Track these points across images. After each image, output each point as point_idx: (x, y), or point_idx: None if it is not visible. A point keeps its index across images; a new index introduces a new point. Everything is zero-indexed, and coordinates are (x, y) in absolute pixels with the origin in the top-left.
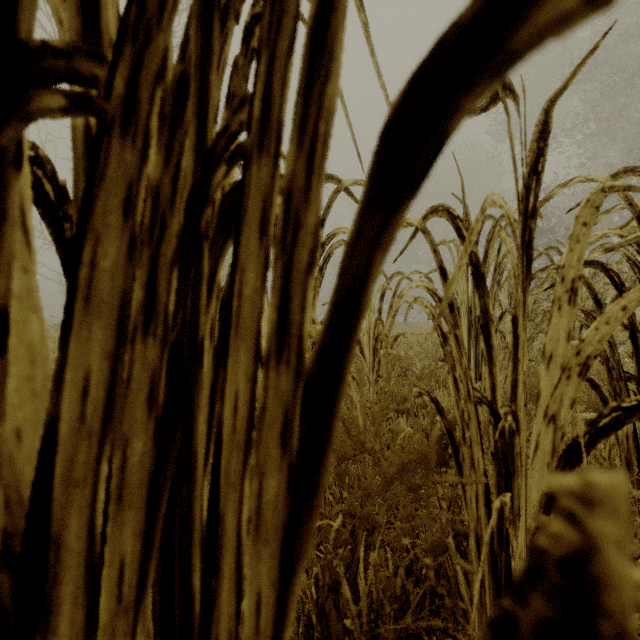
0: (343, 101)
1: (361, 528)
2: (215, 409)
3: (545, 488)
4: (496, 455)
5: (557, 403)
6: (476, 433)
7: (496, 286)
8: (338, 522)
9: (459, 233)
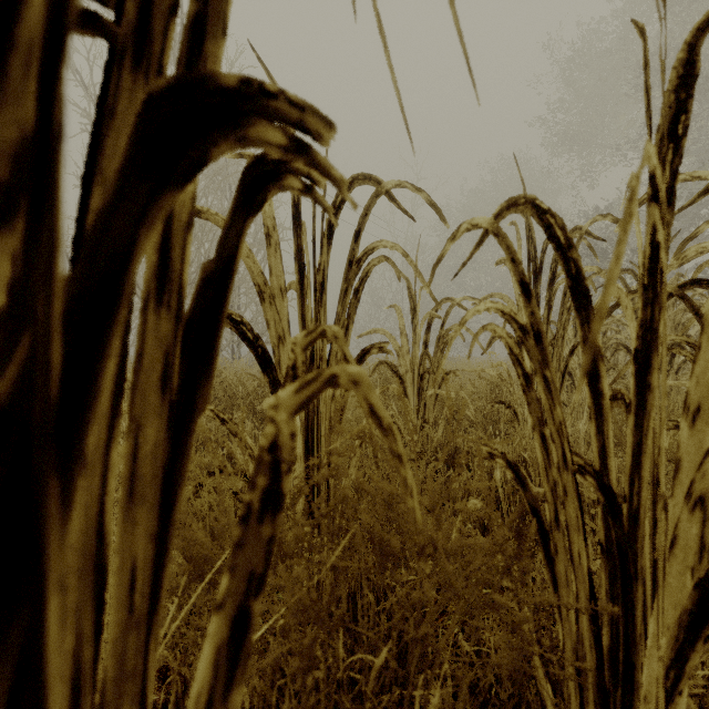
0: (387, 51)
1: (414, 656)
2: (172, 510)
3: (687, 603)
4: (608, 549)
5: (708, 479)
6: (576, 515)
7: (566, 314)
8: (382, 658)
9: (550, 233)
